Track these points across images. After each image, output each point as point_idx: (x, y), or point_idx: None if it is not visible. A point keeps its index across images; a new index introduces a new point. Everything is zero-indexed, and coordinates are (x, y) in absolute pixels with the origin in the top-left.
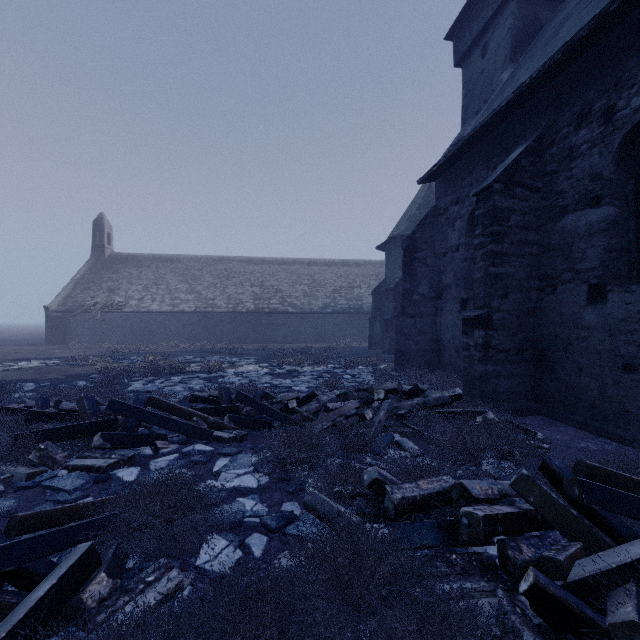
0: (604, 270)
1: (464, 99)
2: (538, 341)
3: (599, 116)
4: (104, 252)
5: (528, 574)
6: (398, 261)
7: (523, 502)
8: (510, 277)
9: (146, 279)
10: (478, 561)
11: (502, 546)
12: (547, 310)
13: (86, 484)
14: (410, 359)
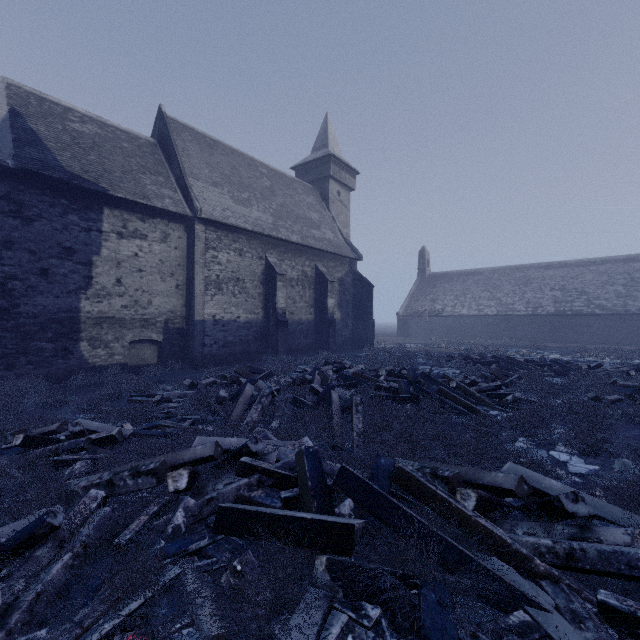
0: None
1: None
2: None
3: None
4: (425, 273)
5: None
6: None
7: None
8: None
9: (456, 291)
10: None
11: None
12: None
13: None
14: None
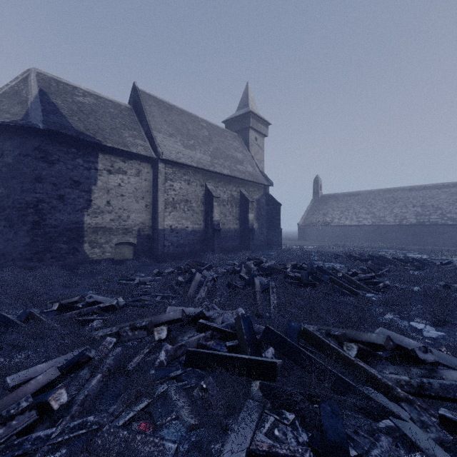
0: None
1: None
2: None
3: None
4: (318, 195)
5: None
6: None
7: None
8: None
9: (341, 207)
10: None
11: None
12: None
13: None
14: None
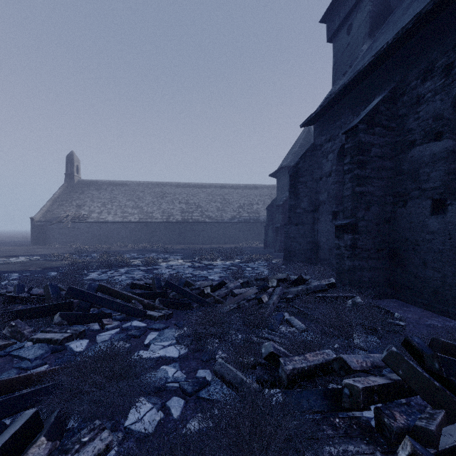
0: (445, 188)
1: (334, 65)
2: (392, 243)
3: (441, 71)
4: (74, 179)
5: (405, 443)
6: (285, 185)
7: (388, 370)
8: (371, 194)
9: (104, 198)
10: (357, 425)
11: (378, 413)
12: (399, 219)
13: (45, 354)
14: (295, 256)
